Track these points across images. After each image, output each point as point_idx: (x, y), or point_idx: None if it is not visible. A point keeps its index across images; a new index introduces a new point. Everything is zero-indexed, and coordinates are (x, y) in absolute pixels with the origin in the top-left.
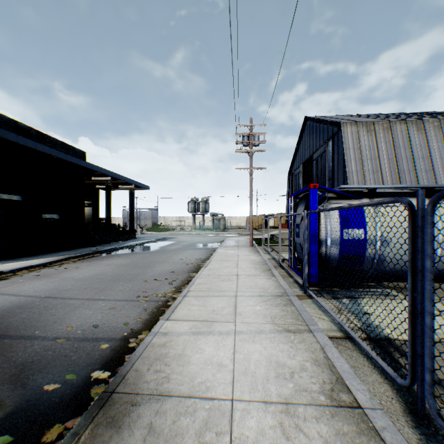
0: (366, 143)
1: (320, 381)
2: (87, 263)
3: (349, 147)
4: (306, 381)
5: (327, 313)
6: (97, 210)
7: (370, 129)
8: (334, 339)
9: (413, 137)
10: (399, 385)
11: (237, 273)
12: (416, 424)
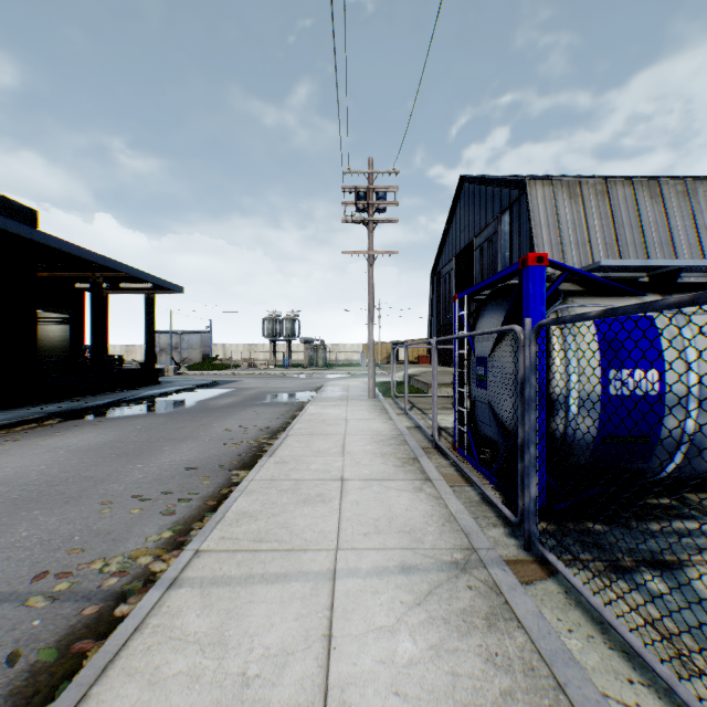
0: (569, 216)
1: None
2: (5, 447)
3: (540, 223)
4: None
5: (644, 667)
6: (80, 331)
7: (574, 193)
8: None
9: (644, 208)
10: None
11: (342, 473)
12: None
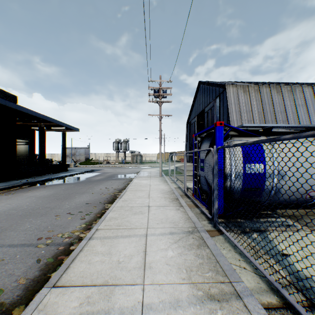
0: (243, 100)
1: None
2: (9, 196)
3: (231, 102)
4: None
5: (245, 257)
6: (33, 147)
7: (245, 90)
8: (272, 312)
9: (274, 97)
10: None
11: (149, 204)
12: None
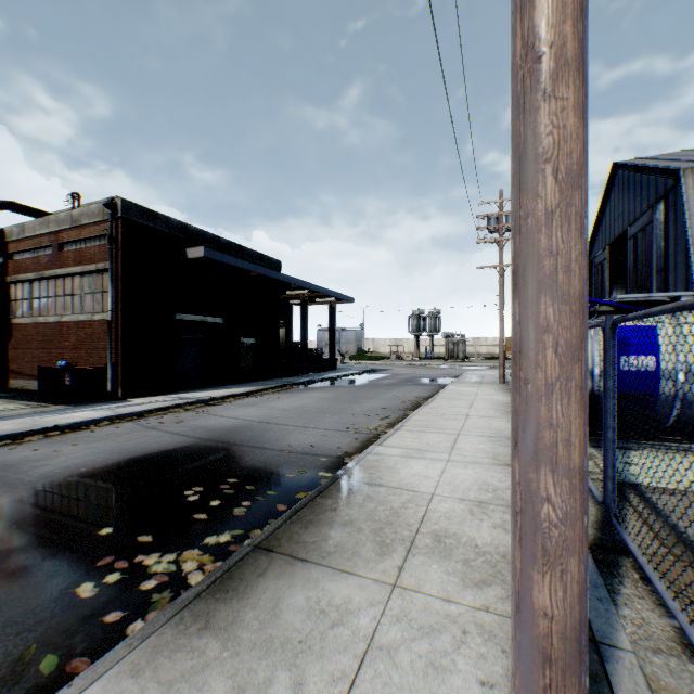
0: None
1: None
2: (287, 395)
3: None
4: (507, 495)
5: None
6: (290, 332)
7: None
8: None
9: None
10: None
11: (468, 414)
12: (600, 528)
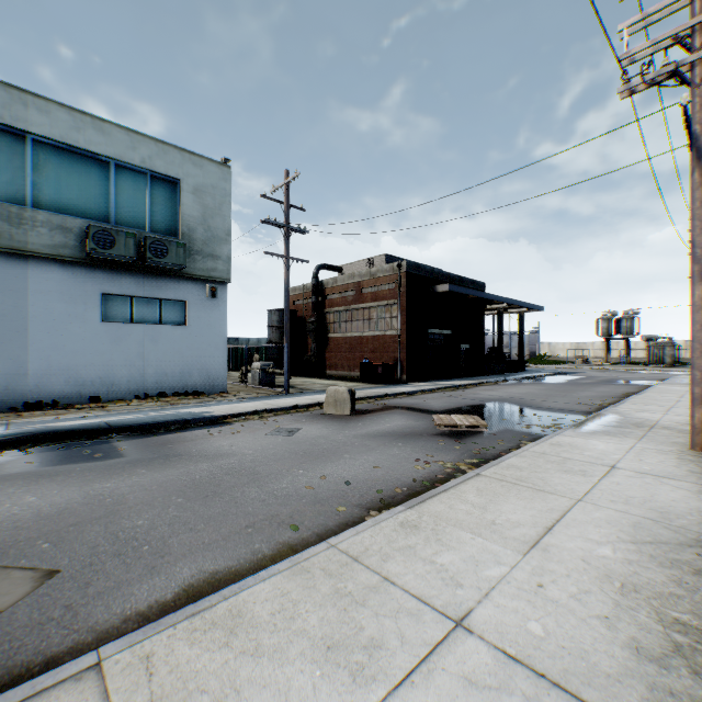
0: None
1: None
2: (507, 386)
3: None
4: None
5: None
6: None
7: None
8: None
9: None
10: None
11: (677, 400)
12: None
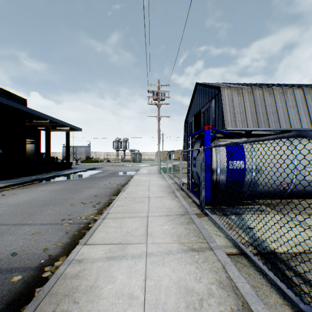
0: (237, 101)
1: (228, 308)
2: (25, 190)
3: (226, 104)
4: (215, 310)
5: (221, 229)
6: (39, 146)
7: (239, 92)
8: (231, 256)
9: (266, 98)
10: (298, 306)
11: (149, 196)
12: None
